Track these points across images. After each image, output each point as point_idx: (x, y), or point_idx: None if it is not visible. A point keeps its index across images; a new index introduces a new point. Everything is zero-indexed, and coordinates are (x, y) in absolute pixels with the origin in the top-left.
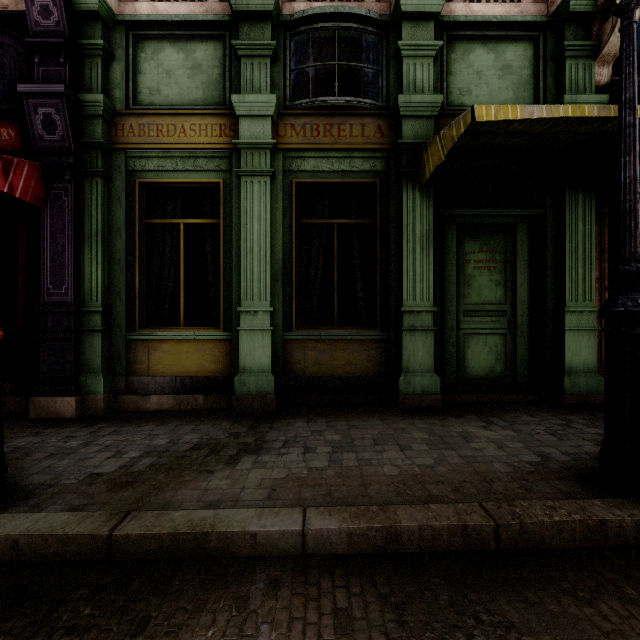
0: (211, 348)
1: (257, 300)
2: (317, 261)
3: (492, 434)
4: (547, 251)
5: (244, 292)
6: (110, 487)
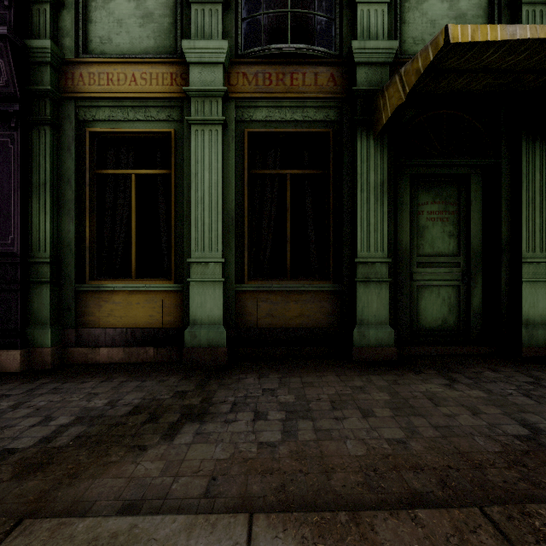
0: (162, 300)
1: (208, 251)
2: (269, 212)
3: (460, 395)
4: (502, 201)
5: (195, 243)
6: (16, 472)
